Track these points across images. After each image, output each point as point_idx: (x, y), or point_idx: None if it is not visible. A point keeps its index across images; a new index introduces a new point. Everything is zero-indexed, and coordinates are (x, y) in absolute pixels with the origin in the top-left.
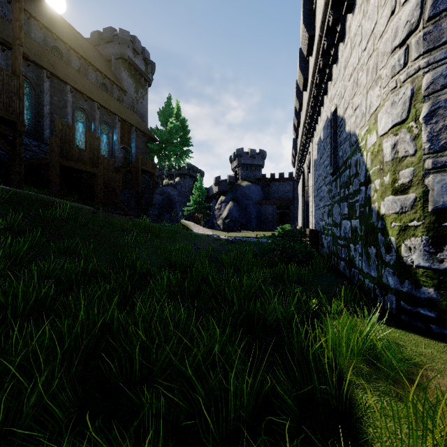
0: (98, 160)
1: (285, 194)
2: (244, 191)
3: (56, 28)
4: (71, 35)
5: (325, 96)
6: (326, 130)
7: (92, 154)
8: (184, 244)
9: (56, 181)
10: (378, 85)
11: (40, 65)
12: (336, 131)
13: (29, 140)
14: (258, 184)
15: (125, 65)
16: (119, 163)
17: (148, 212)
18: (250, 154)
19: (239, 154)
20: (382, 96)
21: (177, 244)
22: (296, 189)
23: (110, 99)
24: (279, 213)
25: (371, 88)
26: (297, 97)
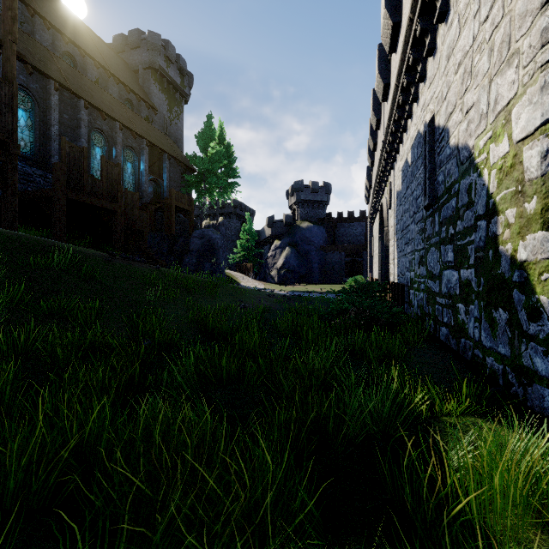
0: (118, 194)
1: (355, 238)
2: (304, 234)
3: (69, 29)
4: (88, 39)
5: (415, 104)
6: (416, 150)
7: (110, 185)
8: (226, 301)
9: (61, 219)
10: (513, 65)
11: (45, 73)
12: (434, 148)
13: (32, 168)
14: (322, 226)
15: (155, 76)
16: (147, 198)
17: (184, 260)
18: (312, 187)
19: (298, 188)
20: (521, 80)
21: (217, 302)
22: (370, 231)
23: (135, 118)
24: (349, 261)
25: (499, 73)
26: (373, 111)
